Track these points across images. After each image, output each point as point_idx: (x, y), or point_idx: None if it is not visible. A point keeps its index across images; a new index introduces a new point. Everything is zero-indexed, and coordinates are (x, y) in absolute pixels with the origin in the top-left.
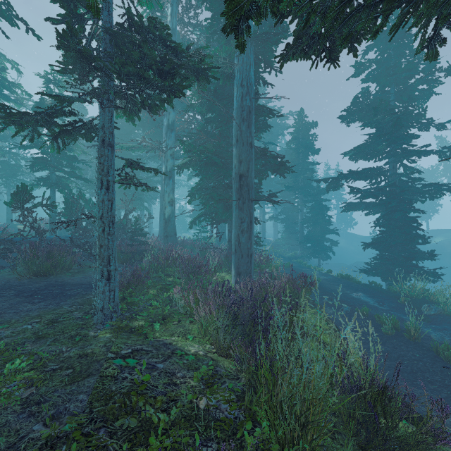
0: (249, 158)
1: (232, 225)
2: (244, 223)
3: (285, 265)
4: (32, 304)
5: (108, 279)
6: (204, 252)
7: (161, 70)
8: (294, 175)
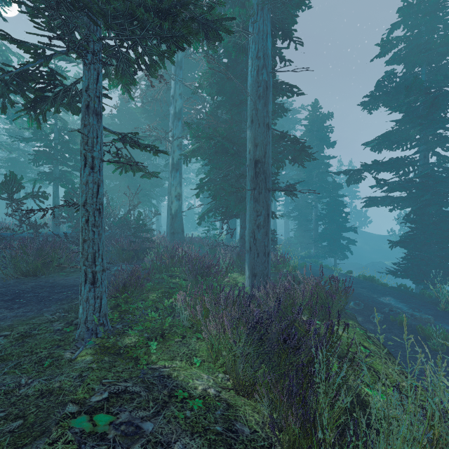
0: (266, 141)
1: (244, 221)
2: (260, 216)
3: (301, 265)
4: (9, 310)
5: (93, 283)
6: (213, 250)
7: (160, 11)
8: (307, 169)
